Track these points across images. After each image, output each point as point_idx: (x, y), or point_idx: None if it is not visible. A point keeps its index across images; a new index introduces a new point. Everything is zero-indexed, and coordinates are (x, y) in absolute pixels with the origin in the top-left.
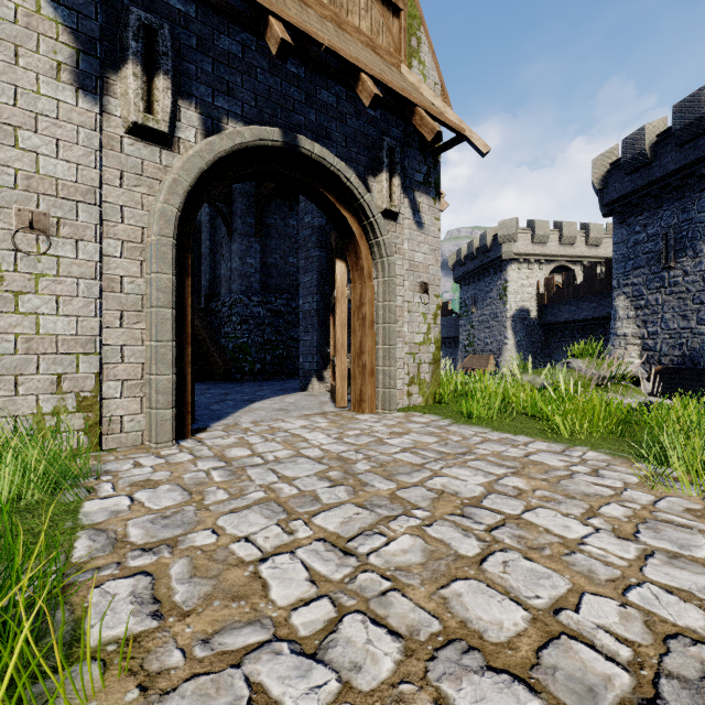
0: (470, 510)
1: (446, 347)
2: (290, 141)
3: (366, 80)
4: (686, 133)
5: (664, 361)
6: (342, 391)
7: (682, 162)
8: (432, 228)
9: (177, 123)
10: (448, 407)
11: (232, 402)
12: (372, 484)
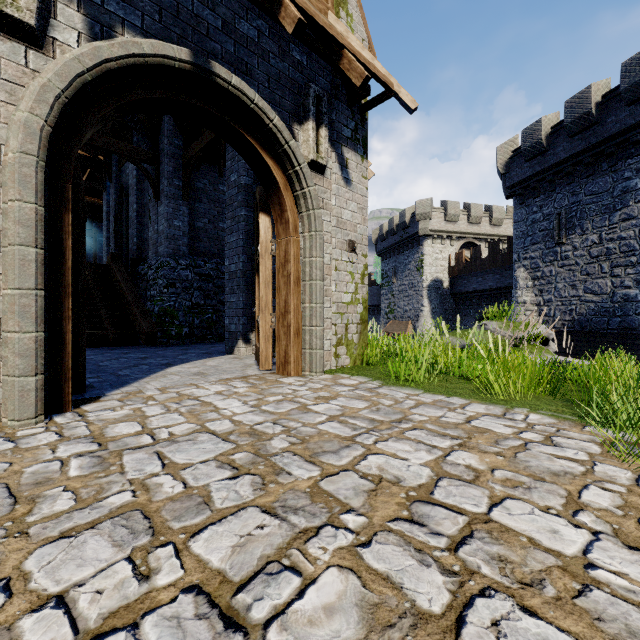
0: (421, 509)
1: (370, 314)
2: (201, 65)
3: (289, 5)
4: (576, 126)
5: (557, 325)
6: (266, 353)
7: (572, 151)
8: (360, 186)
9: (52, 20)
10: (376, 367)
11: (147, 366)
12: (289, 470)
